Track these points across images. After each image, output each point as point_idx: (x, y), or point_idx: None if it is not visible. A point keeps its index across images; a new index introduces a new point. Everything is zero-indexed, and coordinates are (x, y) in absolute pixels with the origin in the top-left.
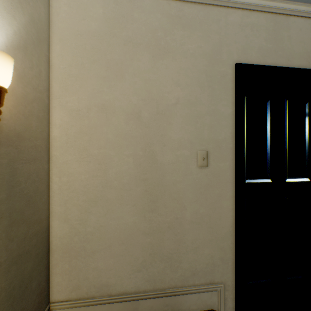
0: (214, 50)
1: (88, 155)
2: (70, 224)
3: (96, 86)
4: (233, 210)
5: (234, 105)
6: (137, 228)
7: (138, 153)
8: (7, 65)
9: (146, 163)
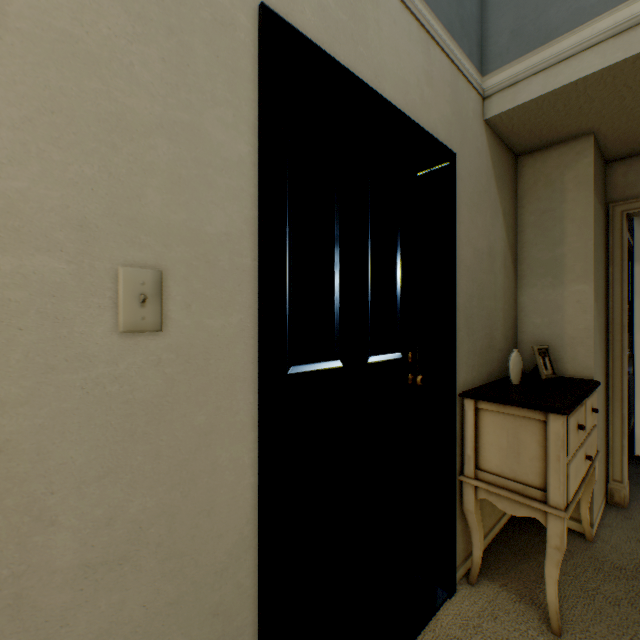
0: None
1: None
2: None
3: None
4: (256, 467)
5: (259, 134)
6: None
7: None
8: None
9: None
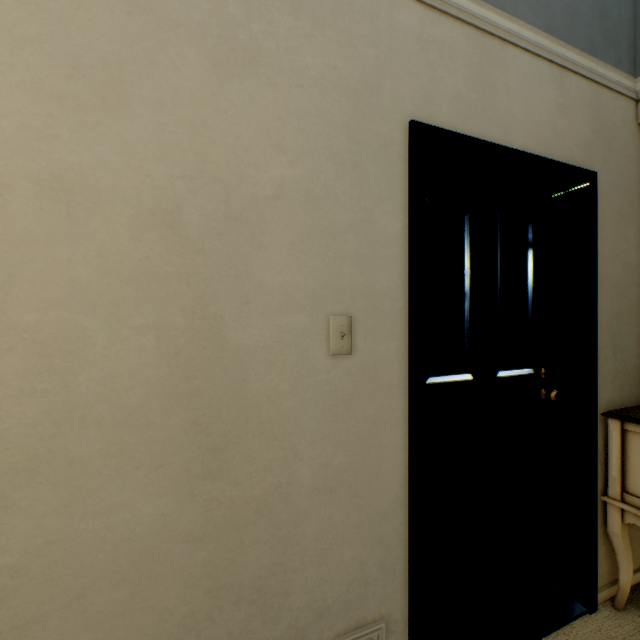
0: (366, 83)
1: (3, 330)
2: None
3: (34, 119)
4: (406, 449)
5: (408, 213)
6: (170, 528)
7: (172, 323)
8: None
9: (197, 349)
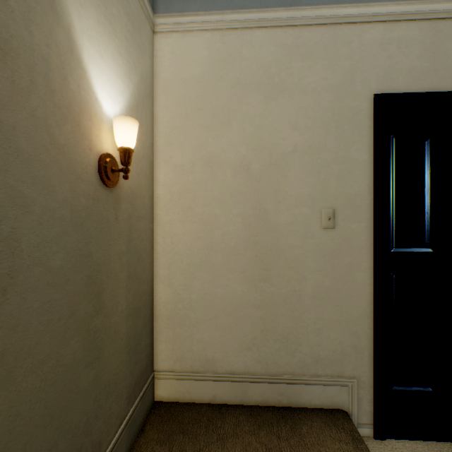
0: (344, 81)
1: (192, 215)
2: (174, 289)
3: (201, 138)
4: (371, 285)
5: (372, 148)
6: (246, 299)
7: (247, 212)
8: (135, 130)
9: (257, 224)
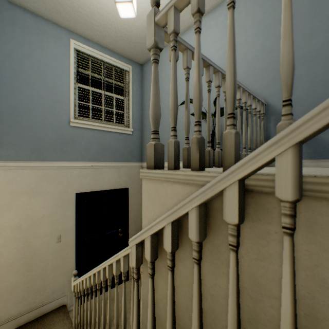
0: (65, 188)
1: None
2: None
3: None
4: (75, 257)
5: (76, 210)
6: (20, 282)
7: (20, 245)
8: None
9: (25, 249)
